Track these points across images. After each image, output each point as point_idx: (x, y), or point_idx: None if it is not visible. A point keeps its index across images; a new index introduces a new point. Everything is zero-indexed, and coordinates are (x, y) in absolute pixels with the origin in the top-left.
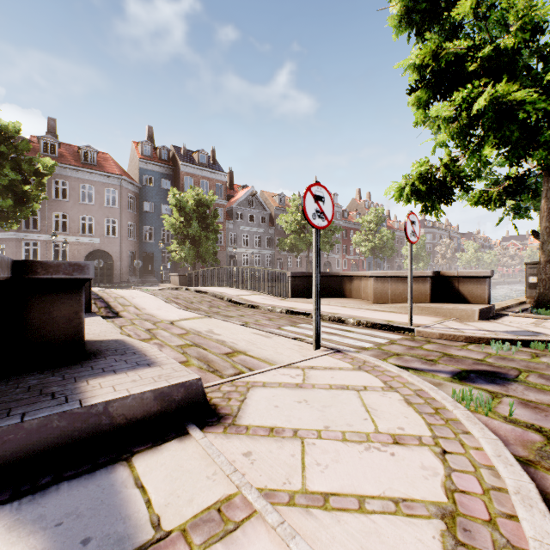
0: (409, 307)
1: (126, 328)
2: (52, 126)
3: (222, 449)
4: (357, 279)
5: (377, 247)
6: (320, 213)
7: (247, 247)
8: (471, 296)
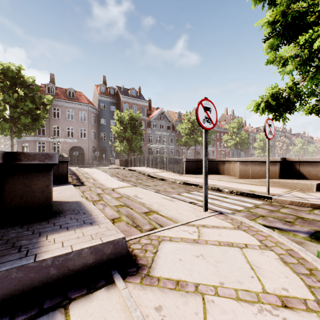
0: (267, 182)
1: (86, 193)
2: (52, 78)
3: (138, 300)
4: (227, 163)
5: (238, 142)
6: (208, 119)
7: (158, 144)
8: (308, 175)
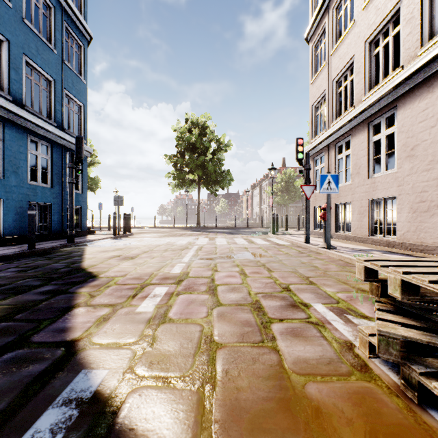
0: None
1: None
2: (284, 161)
3: None
4: None
5: None
6: None
7: None
8: None
